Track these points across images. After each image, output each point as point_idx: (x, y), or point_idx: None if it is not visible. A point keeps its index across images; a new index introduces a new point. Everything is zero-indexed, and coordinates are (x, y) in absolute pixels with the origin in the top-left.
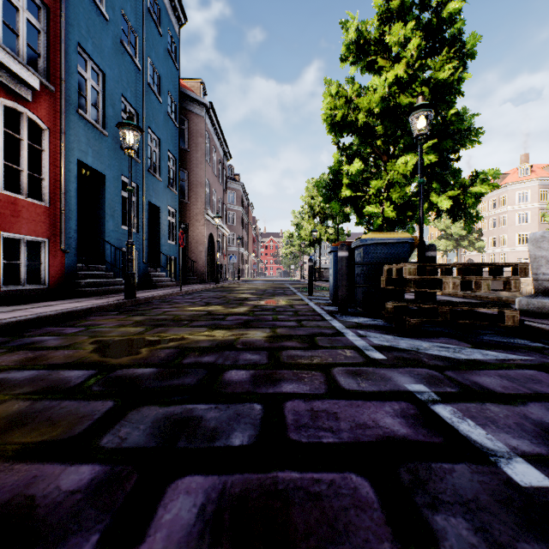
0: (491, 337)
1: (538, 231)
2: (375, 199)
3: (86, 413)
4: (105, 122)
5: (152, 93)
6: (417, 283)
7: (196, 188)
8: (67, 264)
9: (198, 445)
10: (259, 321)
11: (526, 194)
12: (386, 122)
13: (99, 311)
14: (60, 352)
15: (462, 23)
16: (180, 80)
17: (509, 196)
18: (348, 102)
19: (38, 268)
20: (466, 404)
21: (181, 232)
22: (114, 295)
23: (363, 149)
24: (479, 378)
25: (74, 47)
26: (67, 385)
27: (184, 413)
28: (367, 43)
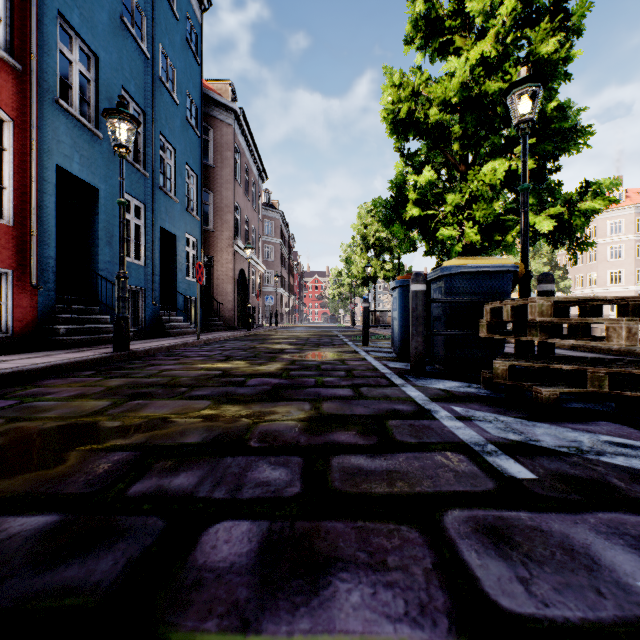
0: None
1: (634, 268)
2: (452, 219)
3: None
4: (99, 120)
5: (165, 91)
6: (546, 330)
7: (222, 213)
8: (41, 305)
9: None
10: (295, 387)
11: (619, 224)
12: (467, 117)
13: (67, 370)
14: None
15: None
16: (204, 80)
17: (599, 226)
18: (415, 96)
19: None
20: None
21: (199, 265)
22: (106, 346)
23: (432, 159)
24: None
25: (52, 16)
26: None
27: None
28: (439, 19)
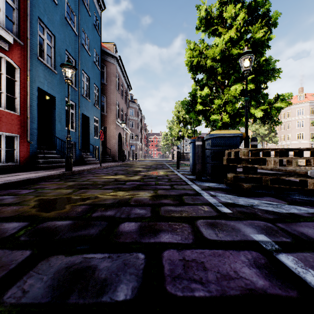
0: (298, 196)
1: (309, 131)
2: (217, 111)
3: (5, 262)
4: (55, 65)
5: (84, 50)
6: (248, 161)
7: (110, 106)
8: (31, 150)
9: (87, 300)
10: (146, 185)
11: (302, 110)
12: (223, 64)
13: (47, 179)
14: (10, 207)
15: (269, 5)
16: (101, 43)
17: (292, 111)
18: (200, 54)
19: (13, 153)
20: (302, 253)
21: (101, 131)
22: (60, 169)
23: (209, 82)
24: (303, 229)
25: (35, 19)
26: (2, 235)
27: (83, 263)
28: (212, 18)
